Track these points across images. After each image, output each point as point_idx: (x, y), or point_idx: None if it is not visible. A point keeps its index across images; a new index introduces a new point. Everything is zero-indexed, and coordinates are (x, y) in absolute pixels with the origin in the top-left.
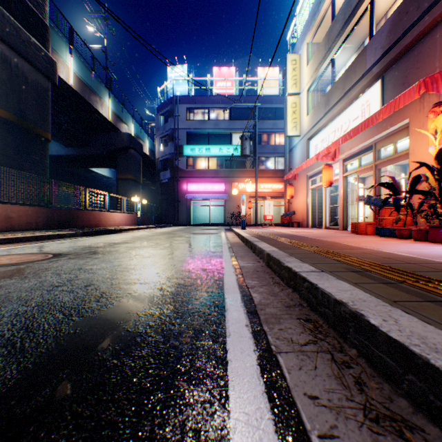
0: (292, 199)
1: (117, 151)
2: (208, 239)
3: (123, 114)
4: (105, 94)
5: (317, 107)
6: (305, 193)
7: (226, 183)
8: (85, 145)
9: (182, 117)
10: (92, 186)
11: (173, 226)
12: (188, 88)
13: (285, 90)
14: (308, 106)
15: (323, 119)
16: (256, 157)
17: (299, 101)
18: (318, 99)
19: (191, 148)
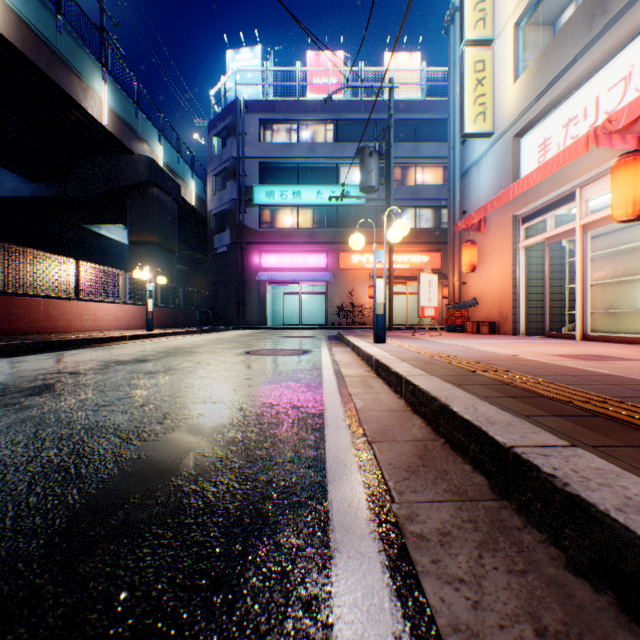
0: (468, 275)
1: (128, 191)
2: (267, 391)
3: (139, 121)
4: (92, 72)
5: (556, 40)
6: (511, 257)
7: (330, 253)
8: (67, 178)
9: (252, 137)
10: (114, 265)
11: (234, 329)
12: (263, 85)
13: (459, 35)
14: (517, 60)
15: (583, 57)
16: (391, 192)
17: (491, 57)
18: (540, 43)
19: (267, 192)
